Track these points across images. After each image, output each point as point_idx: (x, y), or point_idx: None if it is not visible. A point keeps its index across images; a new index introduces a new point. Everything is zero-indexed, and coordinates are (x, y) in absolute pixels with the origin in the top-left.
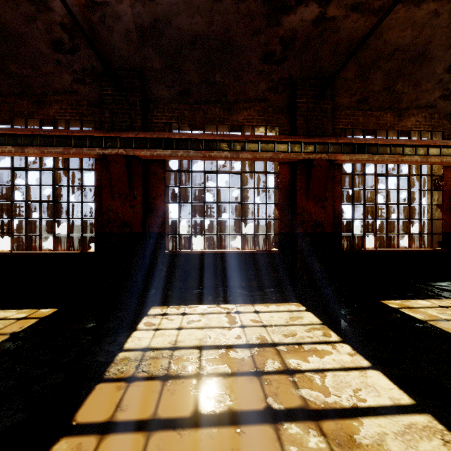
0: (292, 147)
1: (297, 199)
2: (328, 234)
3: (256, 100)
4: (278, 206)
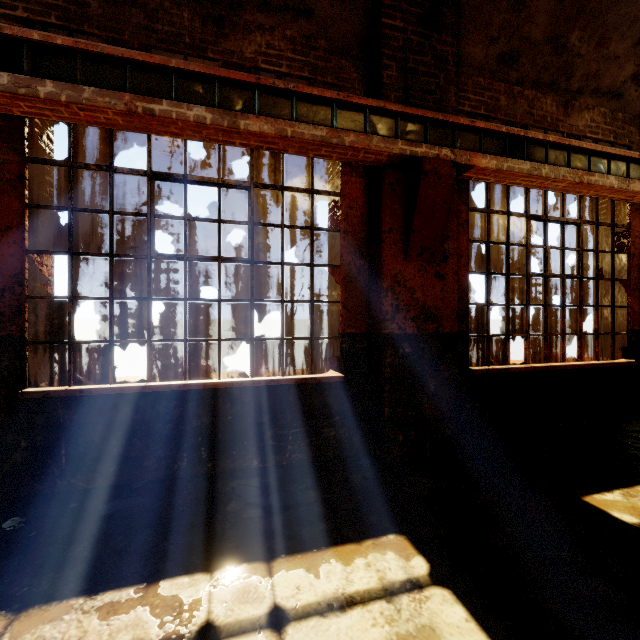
0: (375, 123)
1: (384, 255)
2: (449, 336)
3: (286, 9)
4: (339, 273)
